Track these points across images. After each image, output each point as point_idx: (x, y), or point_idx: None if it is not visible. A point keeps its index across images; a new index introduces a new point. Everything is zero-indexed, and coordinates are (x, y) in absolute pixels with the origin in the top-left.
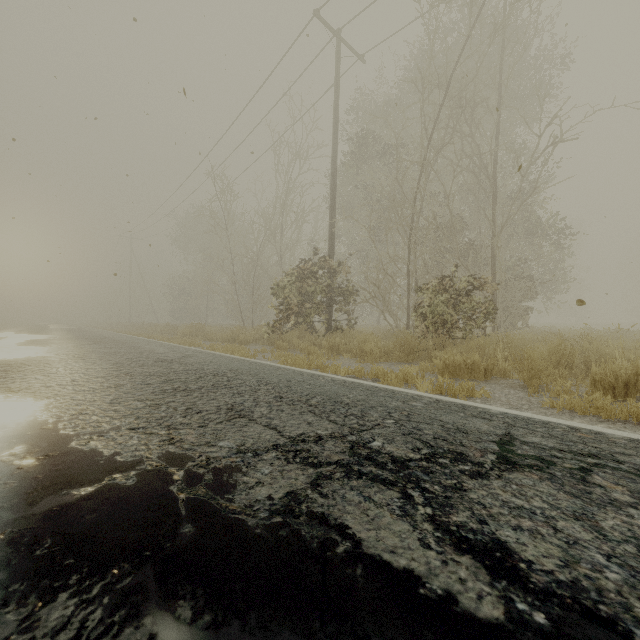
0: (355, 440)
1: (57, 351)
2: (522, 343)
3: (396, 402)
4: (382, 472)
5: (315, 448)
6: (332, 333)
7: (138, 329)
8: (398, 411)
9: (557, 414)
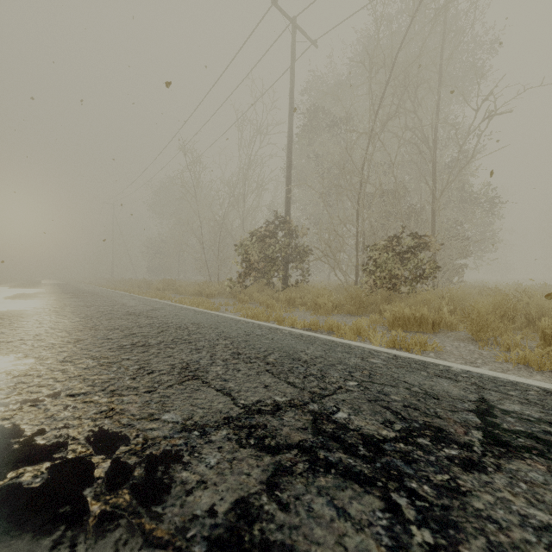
0: (317, 410)
1: (37, 304)
2: (464, 297)
3: (355, 359)
4: (354, 461)
5: (272, 422)
6: (288, 288)
7: (118, 284)
8: (359, 370)
9: (513, 369)
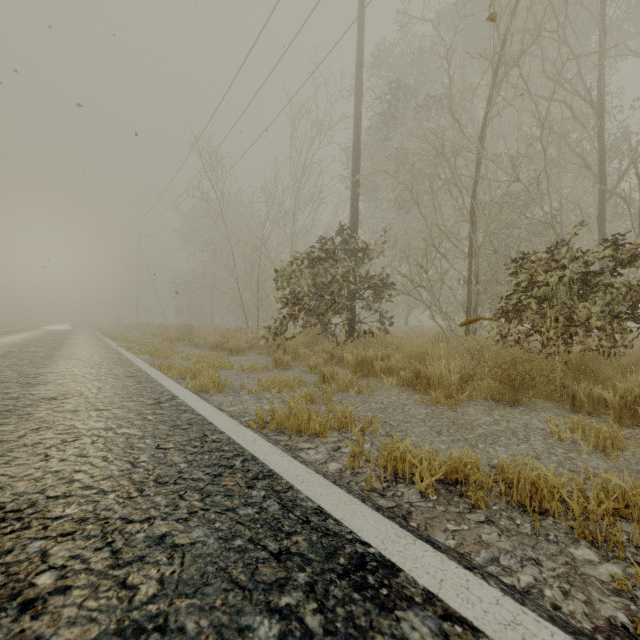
0: None
1: None
2: None
3: None
4: None
5: None
6: (357, 338)
7: (133, 330)
8: None
9: None
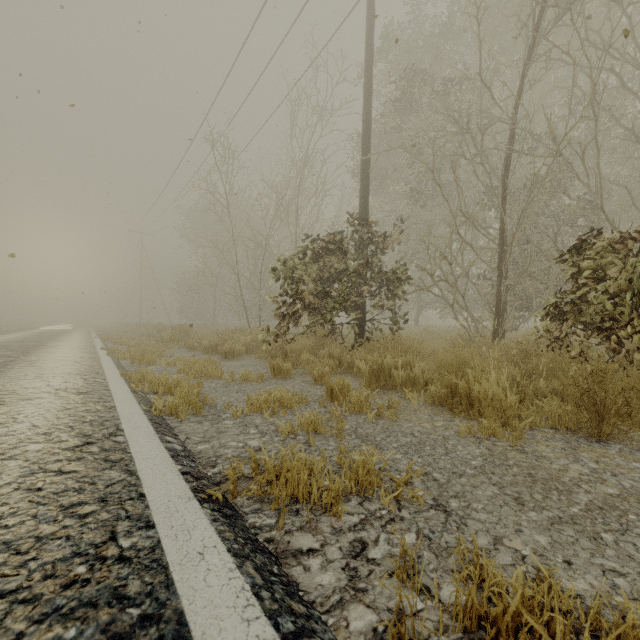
0: None
1: None
2: None
3: None
4: None
5: None
6: (368, 341)
7: (131, 330)
8: None
9: None
